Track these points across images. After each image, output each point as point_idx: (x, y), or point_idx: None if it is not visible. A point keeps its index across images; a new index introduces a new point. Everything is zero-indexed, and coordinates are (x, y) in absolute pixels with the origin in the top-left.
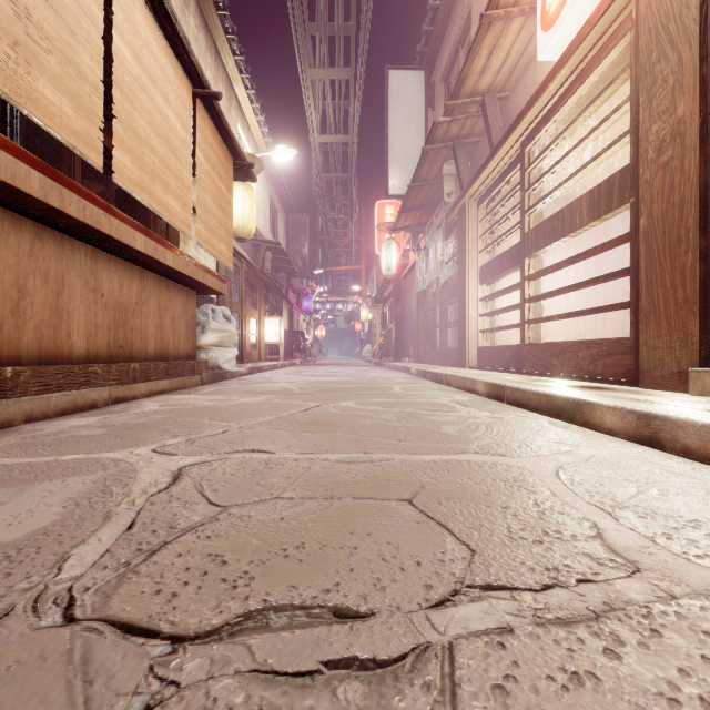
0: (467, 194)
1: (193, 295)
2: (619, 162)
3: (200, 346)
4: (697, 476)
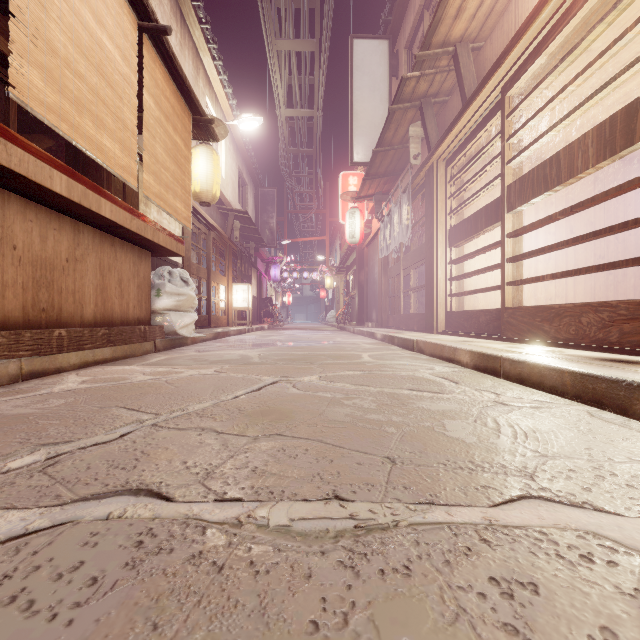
0: (436, 154)
1: (146, 256)
2: (599, 116)
3: (154, 310)
4: None
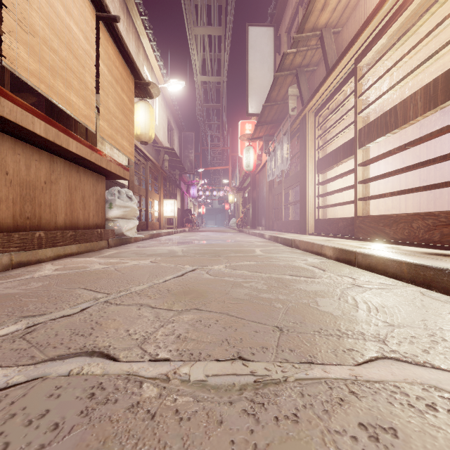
0: (307, 107)
1: (102, 179)
2: (424, 80)
3: (108, 218)
4: None
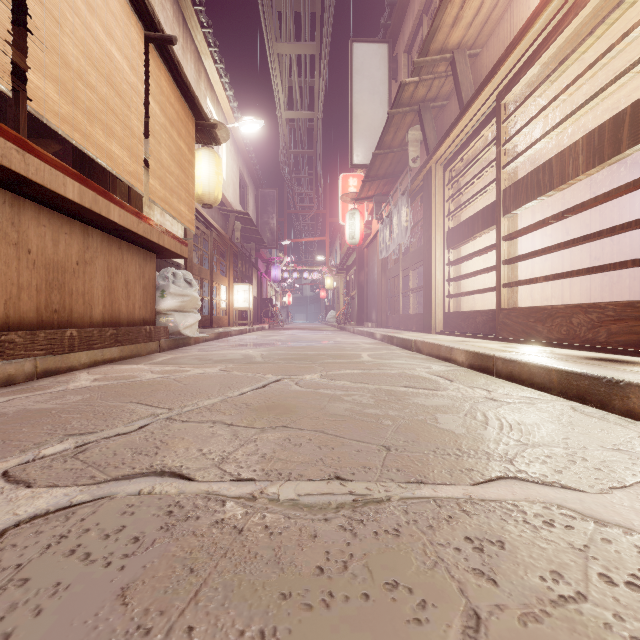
0: (434, 157)
1: (151, 258)
2: (593, 121)
3: (159, 311)
4: None
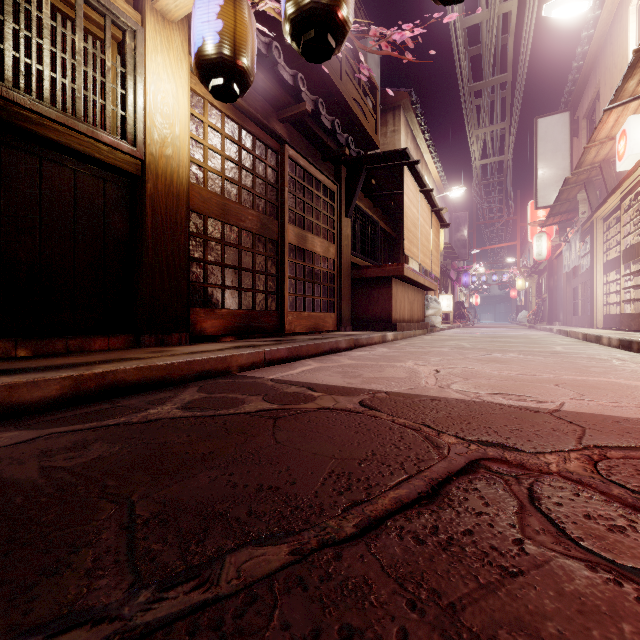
0: (593, 217)
1: (423, 293)
2: None
3: (425, 316)
4: (603, 348)
